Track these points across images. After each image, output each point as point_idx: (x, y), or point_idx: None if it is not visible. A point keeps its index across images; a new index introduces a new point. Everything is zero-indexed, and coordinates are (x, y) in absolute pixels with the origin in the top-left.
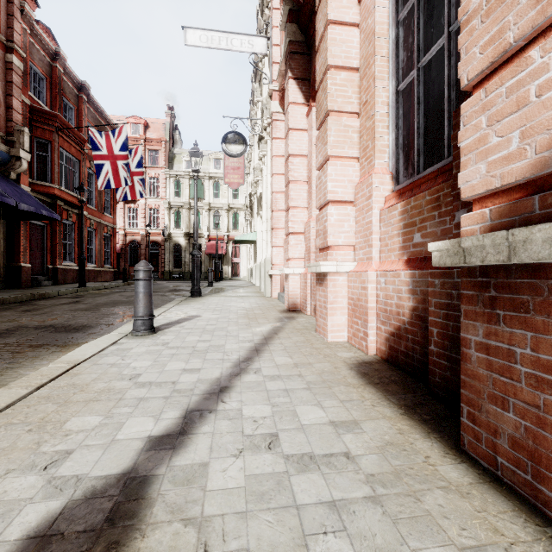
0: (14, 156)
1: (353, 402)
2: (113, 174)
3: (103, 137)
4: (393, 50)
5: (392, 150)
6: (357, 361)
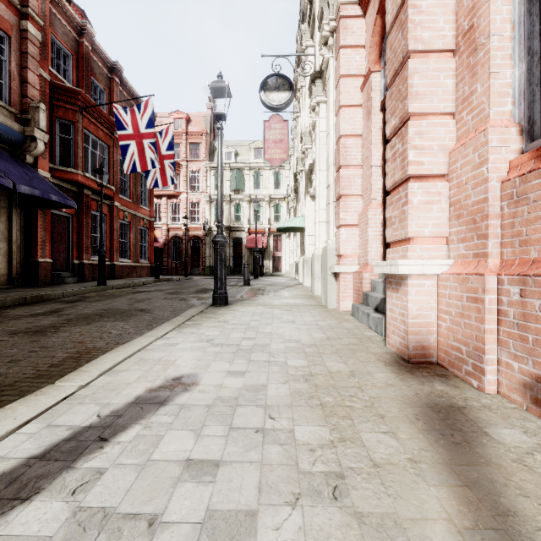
0: (29, 136)
1: None
2: (139, 156)
3: (128, 113)
4: None
5: None
6: None
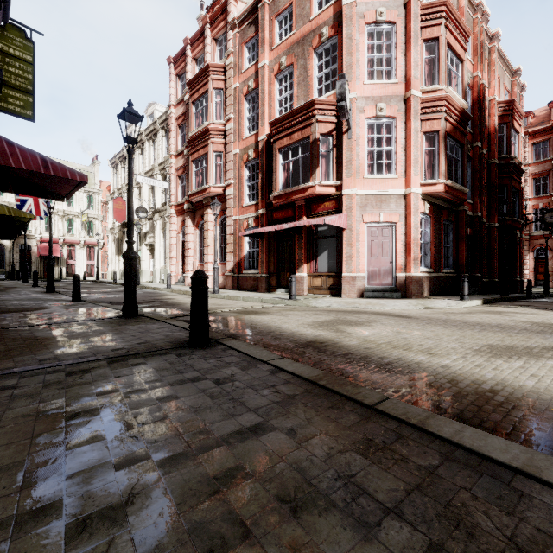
0: None
1: None
2: (35, 207)
3: None
4: (219, 239)
5: (219, 255)
6: None
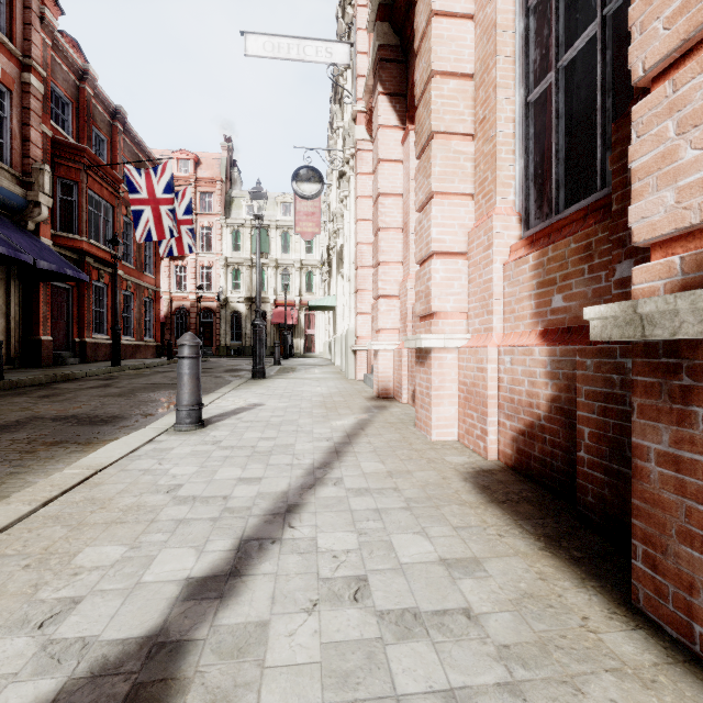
0: (32, 201)
1: (471, 529)
2: (155, 223)
3: (143, 176)
4: (521, 47)
5: (519, 183)
6: (473, 469)
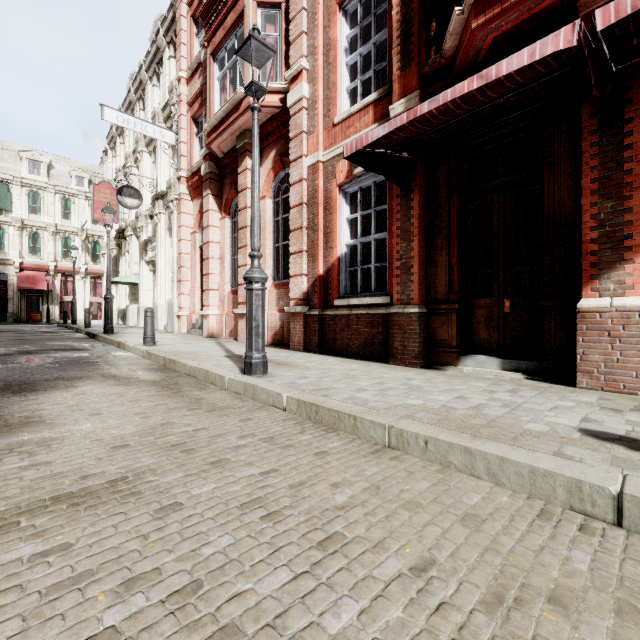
0: None
1: (266, 348)
2: None
3: None
4: (273, 230)
5: (272, 267)
6: None
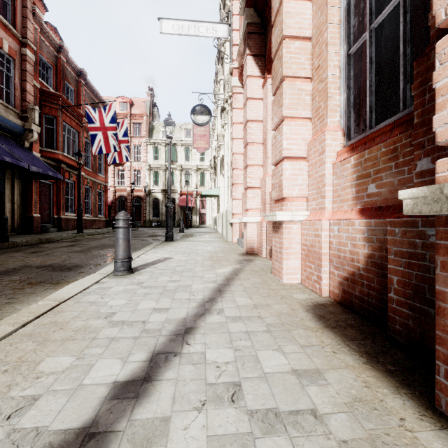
0: (27, 129)
1: (313, 347)
2: (104, 142)
3: (97, 112)
4: (345, 17)
5: (343, 109)
6: (312, 303)
